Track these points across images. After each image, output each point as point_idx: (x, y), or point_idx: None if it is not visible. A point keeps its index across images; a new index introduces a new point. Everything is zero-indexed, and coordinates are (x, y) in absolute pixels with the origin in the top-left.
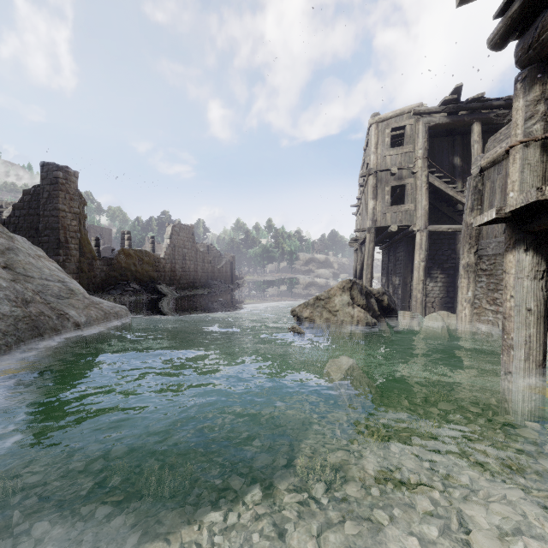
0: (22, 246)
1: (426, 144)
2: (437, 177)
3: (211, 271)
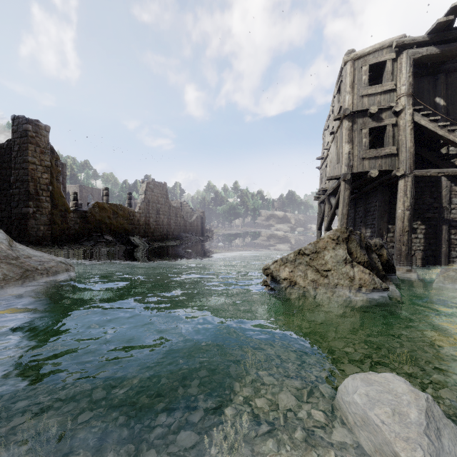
0: None
1: (411, 79)
2: (423, 116)
3: (184, 225)
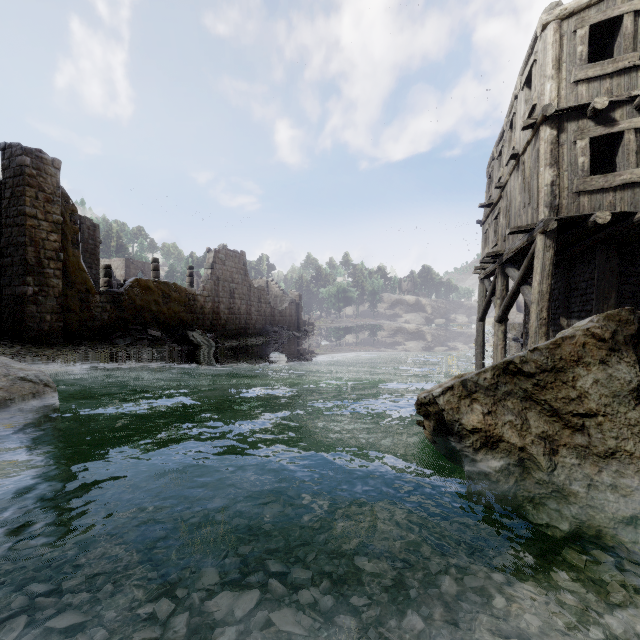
0: None
1: None
2: None
3: (271, 314)
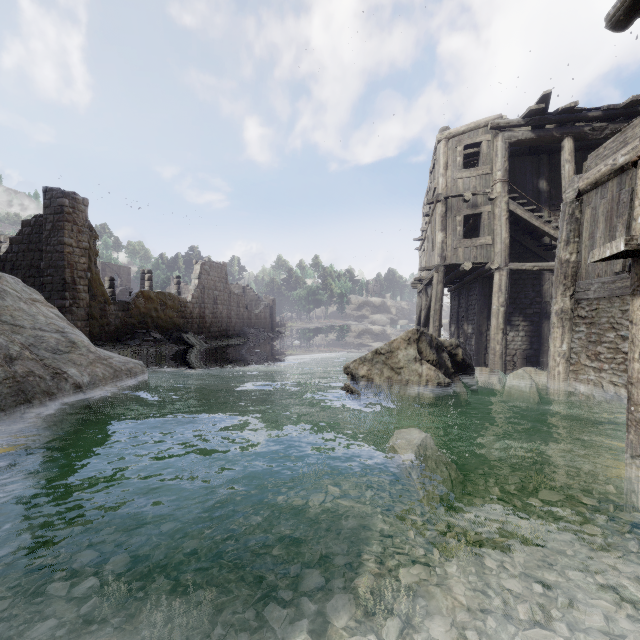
0: (13, 288)
1: (507, 164)
2: (519, 204)
3: (248, 317)
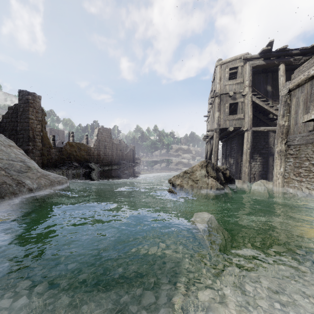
0: None
1: (251, 77)
2: (257, 98)
3: (121, 155)
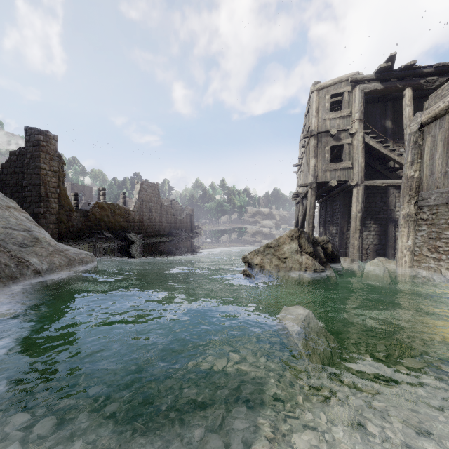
0: None
1: (362, 108)
2: (371, 138)
3: (174, 222)
